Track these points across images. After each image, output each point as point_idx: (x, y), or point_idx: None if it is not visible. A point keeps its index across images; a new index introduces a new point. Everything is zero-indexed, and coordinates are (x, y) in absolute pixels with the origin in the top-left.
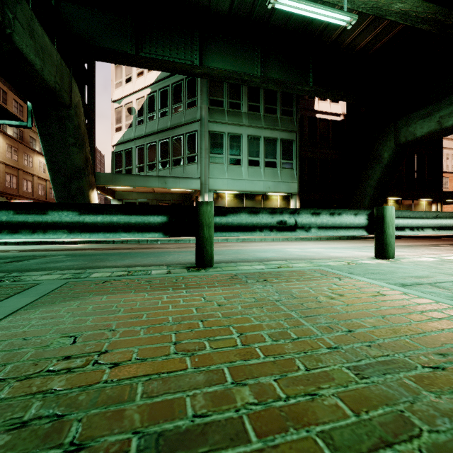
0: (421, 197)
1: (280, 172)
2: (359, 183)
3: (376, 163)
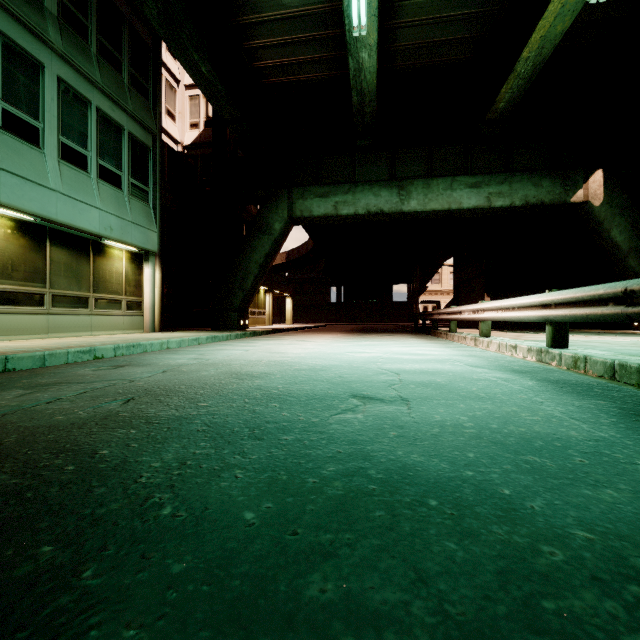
0: (263, 285)
1: (129, 202)
2: (239, 256)
3: (264, 233)
